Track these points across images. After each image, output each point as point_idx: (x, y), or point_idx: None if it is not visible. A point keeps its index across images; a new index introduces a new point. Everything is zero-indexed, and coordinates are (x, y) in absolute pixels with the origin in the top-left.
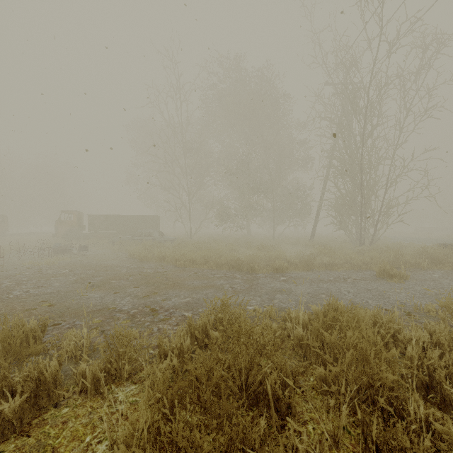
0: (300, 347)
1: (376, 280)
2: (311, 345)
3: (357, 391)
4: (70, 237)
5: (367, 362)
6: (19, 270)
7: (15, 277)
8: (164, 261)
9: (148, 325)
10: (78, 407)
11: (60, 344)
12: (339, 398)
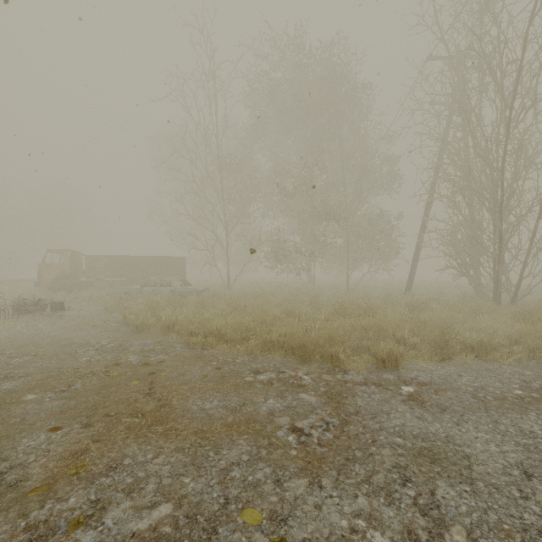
0: None
1: None
2: None
3: None
4: (58, 287)
5: None
6: None
7: None
8: (174, 332)
9: None
10: None
11: None
12: None
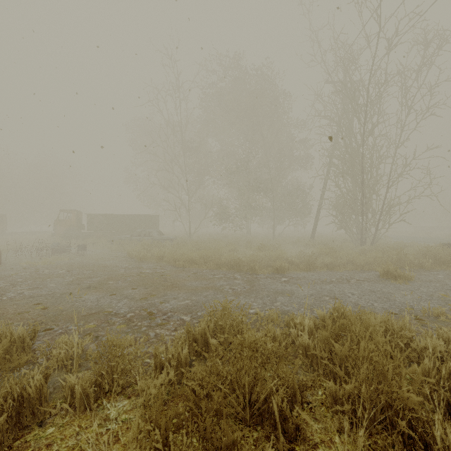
0: (306, 356)
1: (380, 281)
2: (318, 354)
3: (371, 410)
4: (69, 236)
5: (384, 377)
6: (15, 270)
7: (11, 278)
8: (163, 261)
9: (144, 331)
10: (65, 426)
11: (51, 351)
12: (351, 416)
